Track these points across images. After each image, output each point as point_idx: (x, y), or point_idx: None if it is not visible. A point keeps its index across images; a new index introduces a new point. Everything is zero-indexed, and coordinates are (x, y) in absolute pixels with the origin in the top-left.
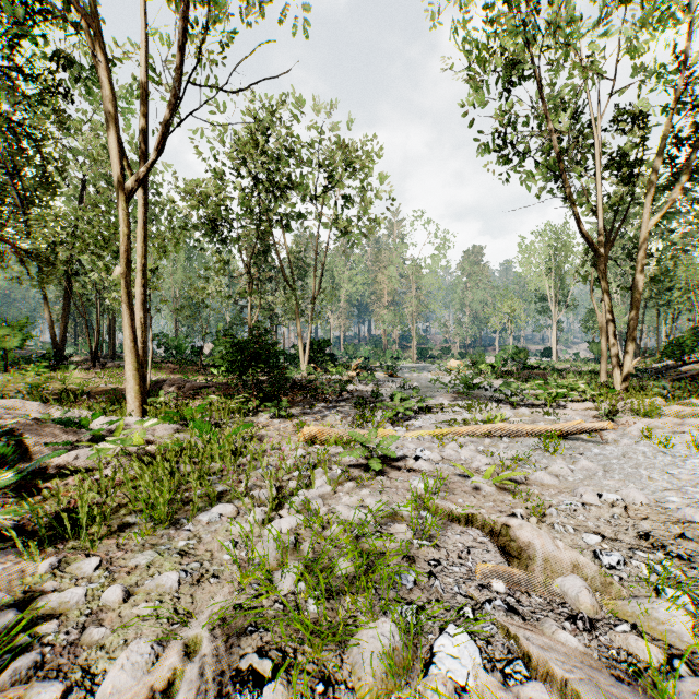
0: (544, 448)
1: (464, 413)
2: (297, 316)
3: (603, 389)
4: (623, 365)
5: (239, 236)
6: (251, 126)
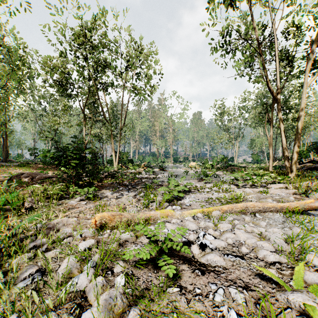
0: (298, 225)
1: (214, 192)
2: (112, 138)
3: (282, 176)
4: (291, 162)
5: (78, 92)
6: (83, 26)
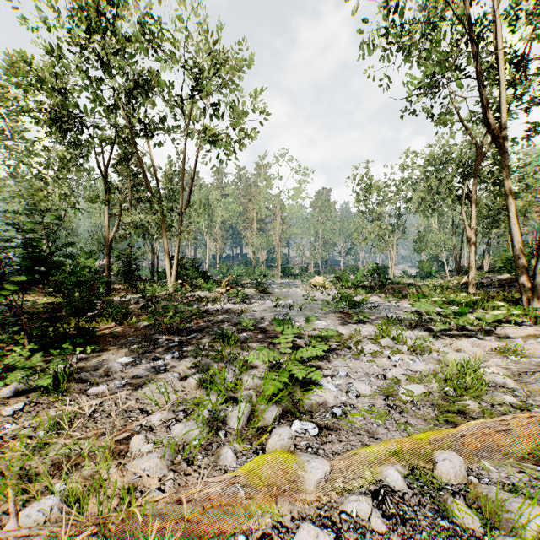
0: None
1: (390, 355)
2: (163, 230)
3: (516, 306)
4: (534, 278)
5: (91, 135)
6: None
